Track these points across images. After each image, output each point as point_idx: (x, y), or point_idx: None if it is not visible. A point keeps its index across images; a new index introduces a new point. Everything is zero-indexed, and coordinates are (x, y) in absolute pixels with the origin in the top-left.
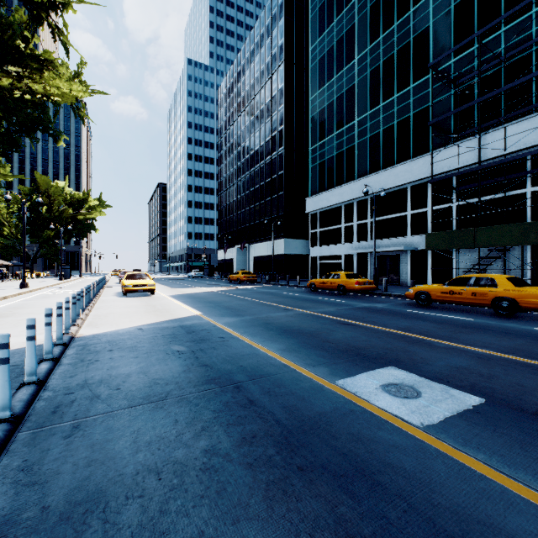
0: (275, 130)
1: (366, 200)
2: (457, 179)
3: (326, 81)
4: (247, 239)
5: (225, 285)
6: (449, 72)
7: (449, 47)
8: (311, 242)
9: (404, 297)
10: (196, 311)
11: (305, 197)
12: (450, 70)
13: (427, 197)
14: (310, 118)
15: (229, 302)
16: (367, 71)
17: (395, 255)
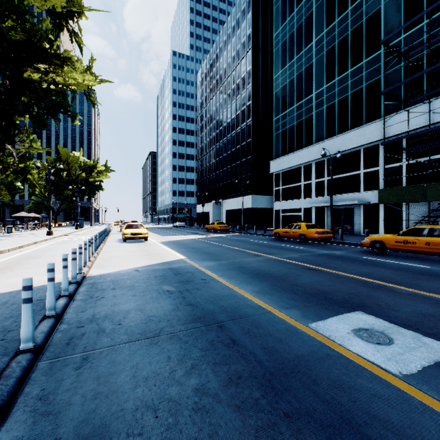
0: (244, 105)
1: (323, 161)
2: (407, 141)
3: (287, 62)
4: (221, 196)
5: (203, 233)
6: (399, 47)
7: (399, 25)
8: (274, 198)
9: (359, 245)
10: (181, 255)
11: (269, 160)
12: (400, 45)
13: (378, 158)
14: (274, 94)
15: (208, 248)
16: (324, 50)
17: (349, 209)
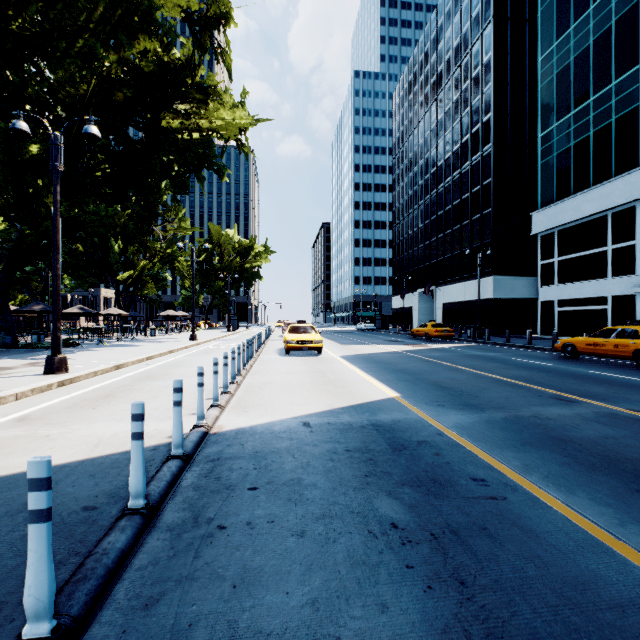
0: (476, 123)
1: None
2: None
3: (572, 21)
4: (433, 281)
5: (409, 342)
6: None
7: None
8: (541, 279)
9: None
10: (387, 389)
11: (527, 213)
12: None
13: None
14: (540, 89)
15: (433, 372)
16: None
17: None
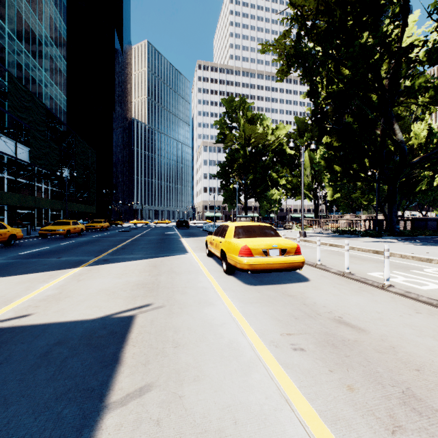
0: None
1: None
2: None
3: None
4: None
5: None
6: None
7: None
8: None
9: None
10: (182, 239)
11: None
12: None
13: None
14: None
15: (149, 242)
16: None
17: None
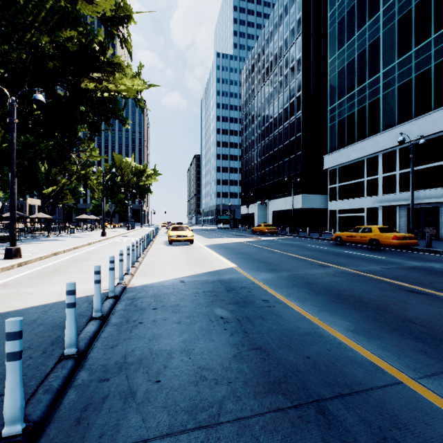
0: (293, 97)
1: (394, 151)
2: None
3: (346, 41)
4: (266, 196)
5: (250, 236)
6: None
7: None
8: (329, 196)
9: None
10: (230, 263)
11: (322, 155)
12: None
13: None
14: (328, 80)
15: (259, 254)
16: (395, 19)
17: (432, 208)
